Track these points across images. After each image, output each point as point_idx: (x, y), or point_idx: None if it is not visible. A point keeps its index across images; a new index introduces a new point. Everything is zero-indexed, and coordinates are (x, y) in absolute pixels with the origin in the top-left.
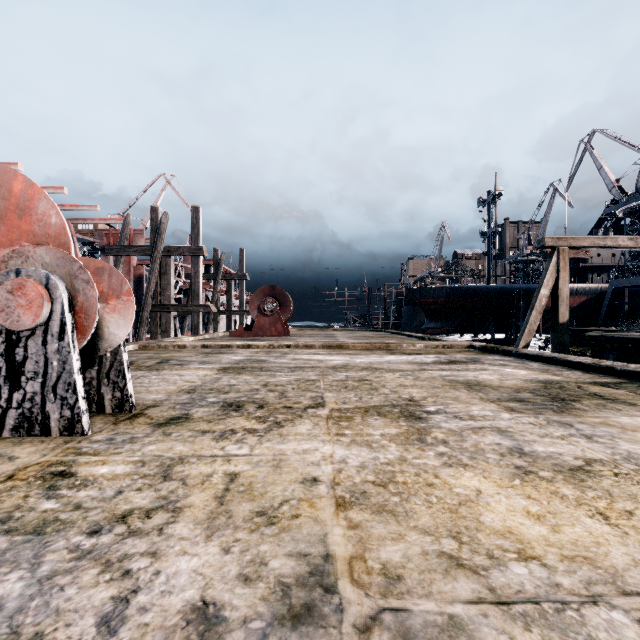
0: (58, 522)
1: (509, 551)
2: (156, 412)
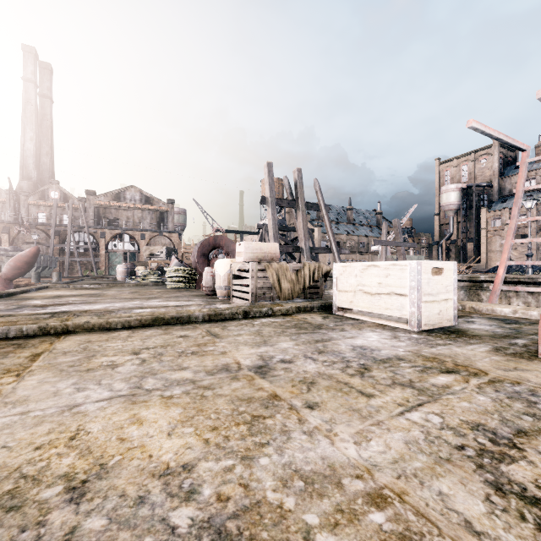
0: (382, 363)
1: (177, 397)
2: None
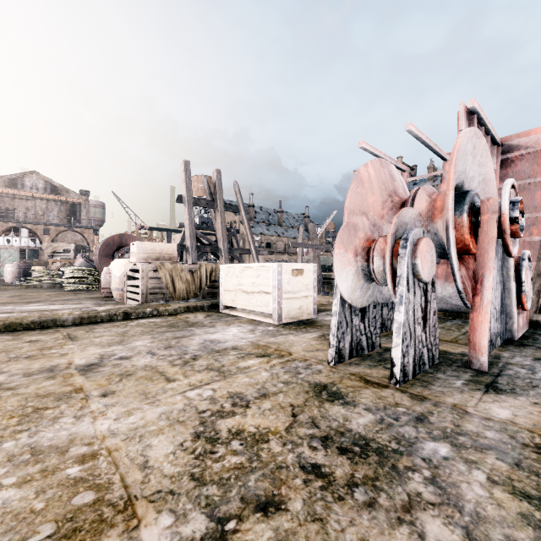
0: (215, 353)
1: None
2: (380, 393)
